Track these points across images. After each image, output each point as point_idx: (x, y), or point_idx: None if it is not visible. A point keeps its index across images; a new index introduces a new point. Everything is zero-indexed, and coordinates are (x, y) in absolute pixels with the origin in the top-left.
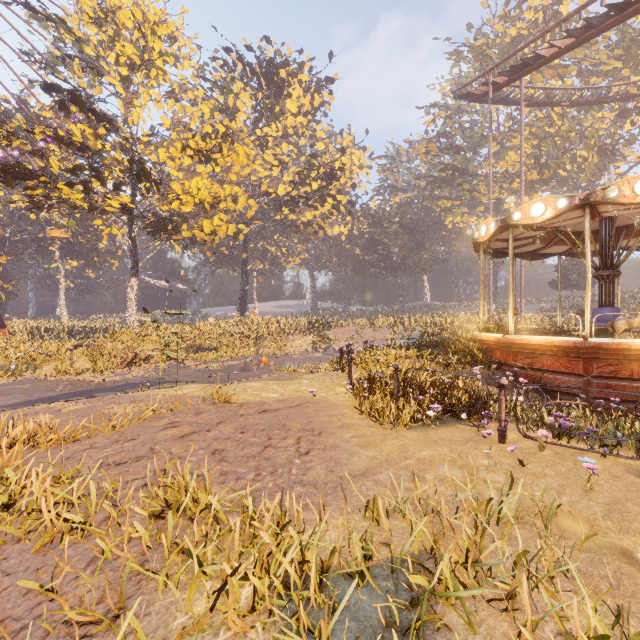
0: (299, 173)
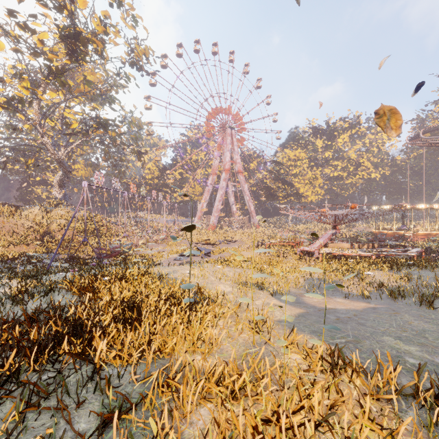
0: (342, 168)
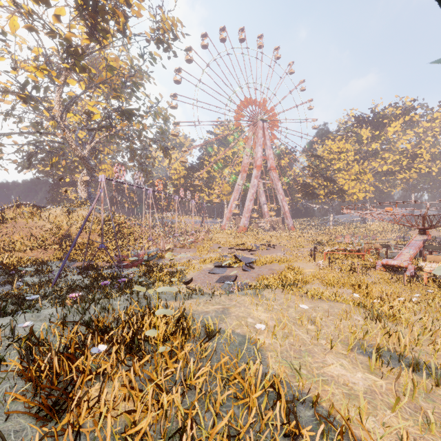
0: (394, 161)
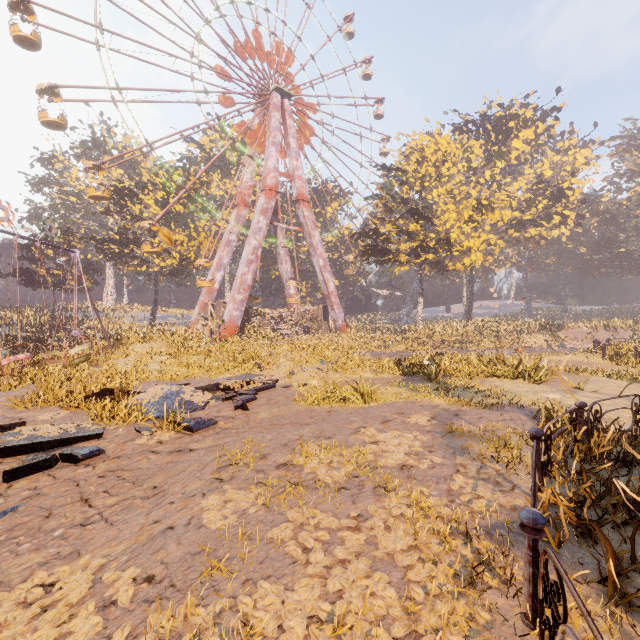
0: (526, 201)
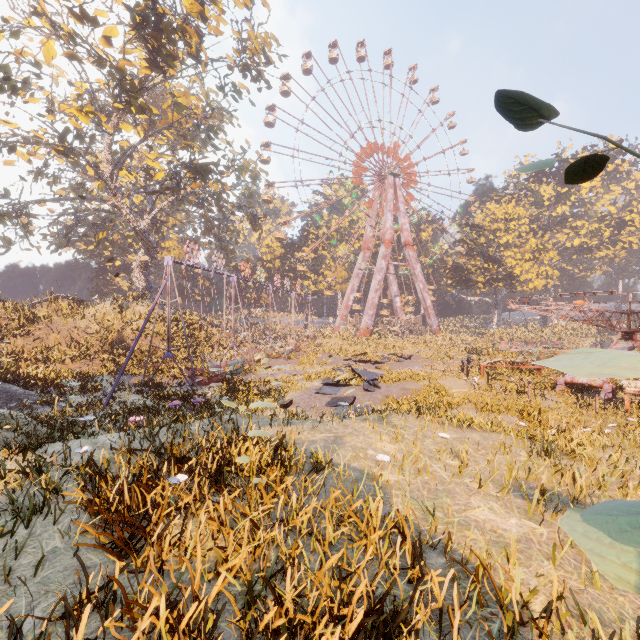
0: (591, 232)
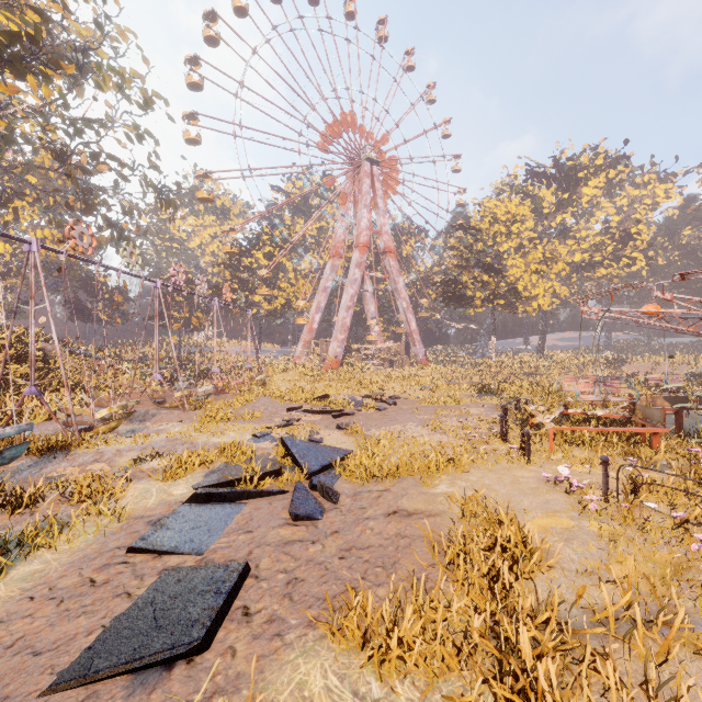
0: (595, 245)
